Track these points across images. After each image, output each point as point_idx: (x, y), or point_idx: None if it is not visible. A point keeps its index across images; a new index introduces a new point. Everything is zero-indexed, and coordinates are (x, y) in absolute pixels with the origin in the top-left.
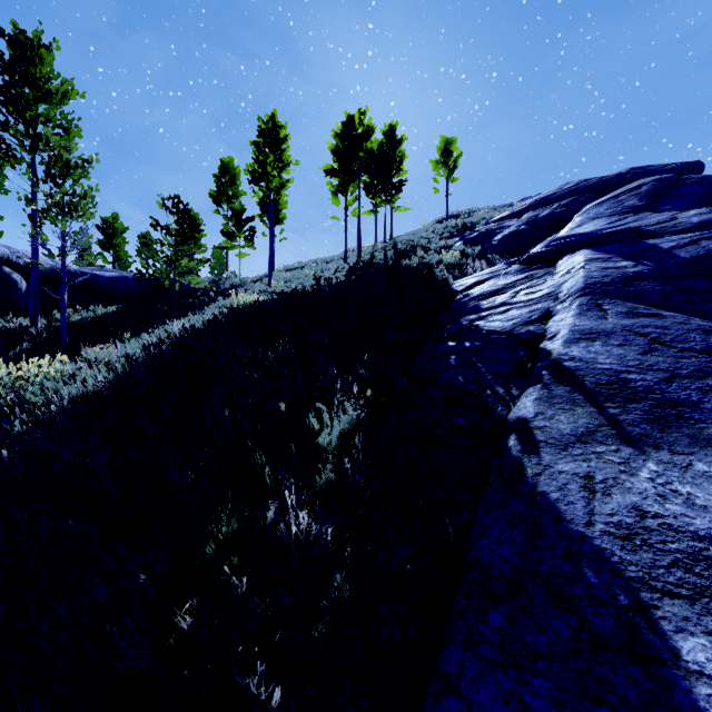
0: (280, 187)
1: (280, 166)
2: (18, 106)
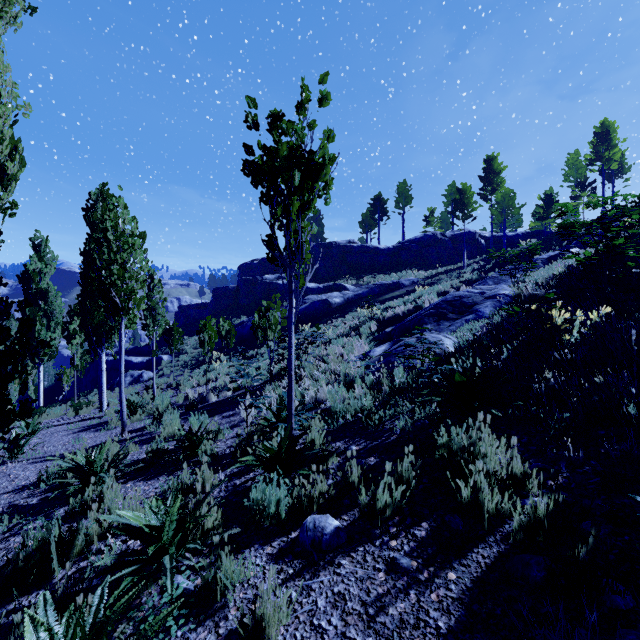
0: (609, 162)
1: (609, 149)
2: (489, 182)
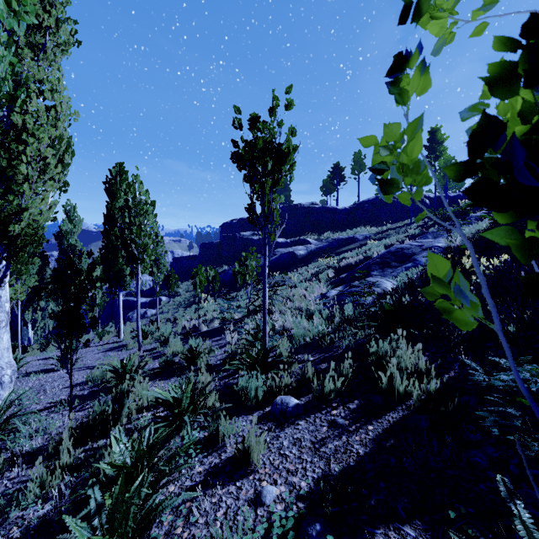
0: None
1: None
2: (433, 151)
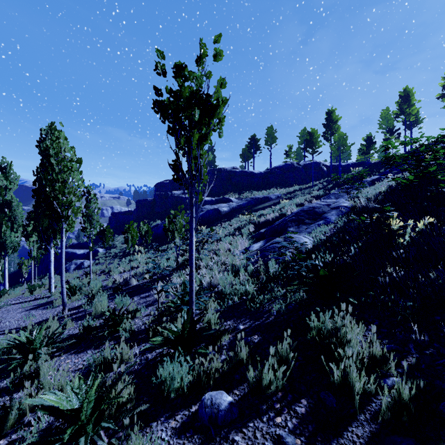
0: (409, 115)
1: (409, 107)
2: (329, 128)
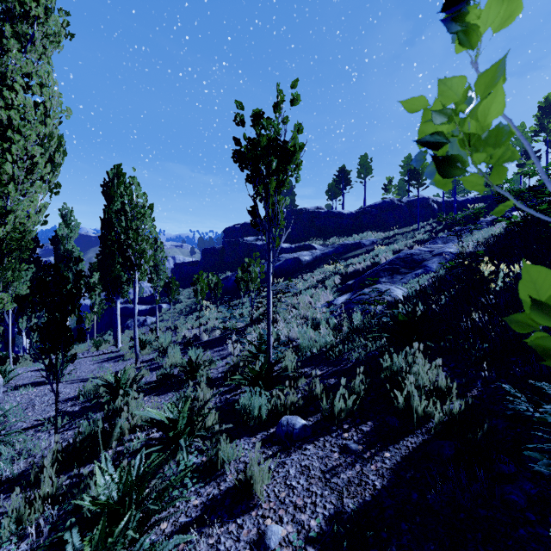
0: None
1: None
2: None
